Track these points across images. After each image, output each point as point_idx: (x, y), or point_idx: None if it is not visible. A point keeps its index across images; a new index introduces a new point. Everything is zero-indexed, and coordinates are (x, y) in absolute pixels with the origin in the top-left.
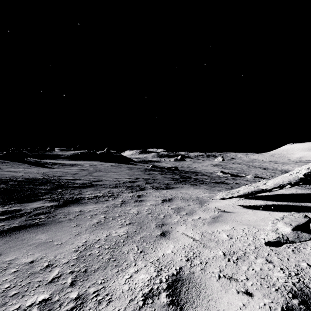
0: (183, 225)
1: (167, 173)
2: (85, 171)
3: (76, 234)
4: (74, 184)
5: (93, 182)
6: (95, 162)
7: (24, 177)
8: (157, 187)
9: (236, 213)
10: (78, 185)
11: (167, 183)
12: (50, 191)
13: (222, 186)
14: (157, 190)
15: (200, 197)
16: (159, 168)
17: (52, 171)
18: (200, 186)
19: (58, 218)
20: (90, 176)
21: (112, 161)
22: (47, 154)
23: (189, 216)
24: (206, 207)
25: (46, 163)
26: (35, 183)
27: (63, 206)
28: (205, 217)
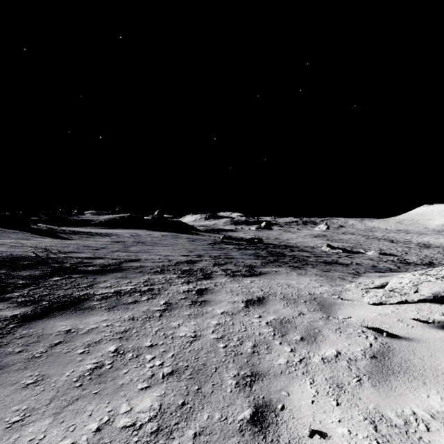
0: (305, 381)
1: (248, 248)
2: (119, 244)
3: (13, 423)
4: (89, 267)
5: (123, 263)
6: (139, 230)
7: (1, 253)
8: (234, 272)
9: (424, 343)
10: (95, 269)
11: (250, 264)
12: (36, 280)
13: (341, 270)
14: (233, 279)
15: (317, 294)
16: (235, 240)
17: (61, 244)
18: (306, 270)
19: (2, 356)
20: (123, 251)
21: (165, 229)
22: (71, 219)
23: (312, 348)
24: (338, 319)
25: (63, 231)
26: (14, 266)
27: (37, 318)
28: (353, 354)
